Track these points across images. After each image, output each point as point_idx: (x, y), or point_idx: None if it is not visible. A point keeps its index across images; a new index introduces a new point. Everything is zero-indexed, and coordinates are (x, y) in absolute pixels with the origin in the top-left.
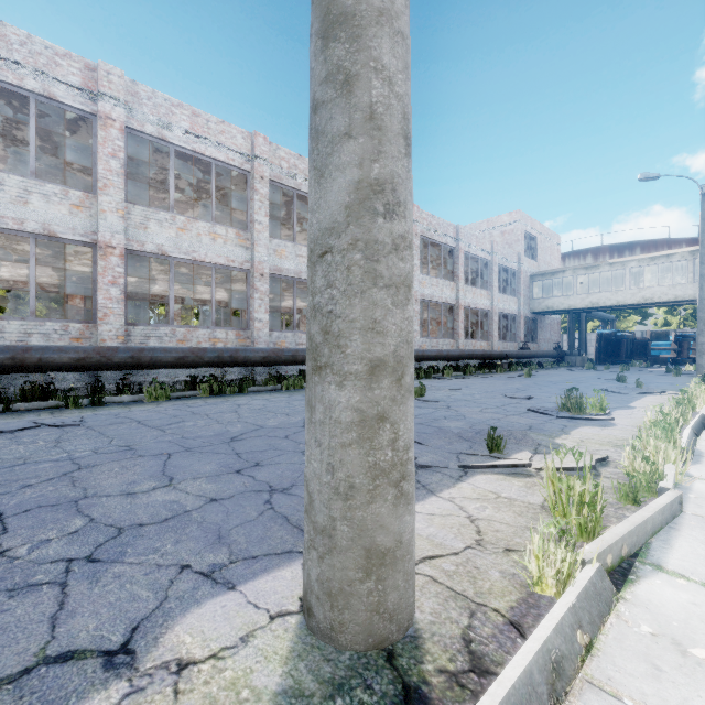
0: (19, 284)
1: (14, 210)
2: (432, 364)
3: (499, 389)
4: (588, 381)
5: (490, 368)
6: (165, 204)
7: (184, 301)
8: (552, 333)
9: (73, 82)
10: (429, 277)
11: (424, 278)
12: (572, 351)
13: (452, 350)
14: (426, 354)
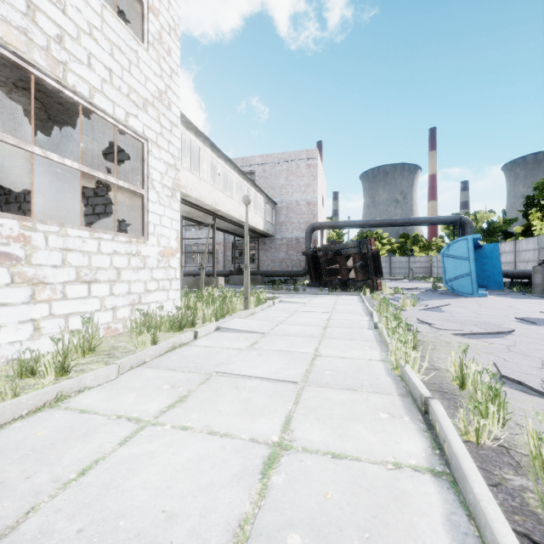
0: None
1: None
2: None
3: None
4: None
5: None
6: None
7: None
8: (292, 252)
9: None
10: None
11: None
12: (234, 271)
13: None
14: None
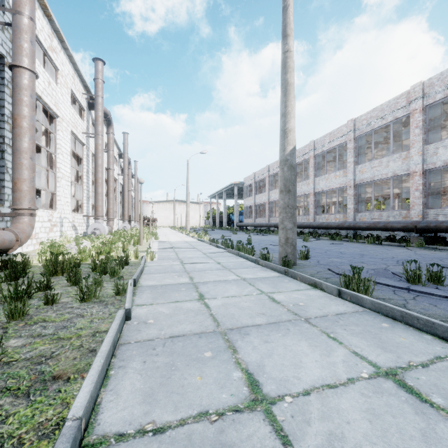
0: (322, 204)
1: (262, 200)
2: (373, 233)
3: (246, 237)
4: (263, 241)
5: (390, 240)
6: (320, 171)
7: (362, 199)
8: None
9: (265, 172)
10: (369, 162)
11: (363, 166)
12: None
13: (333, 222)
14: (311, 224)
